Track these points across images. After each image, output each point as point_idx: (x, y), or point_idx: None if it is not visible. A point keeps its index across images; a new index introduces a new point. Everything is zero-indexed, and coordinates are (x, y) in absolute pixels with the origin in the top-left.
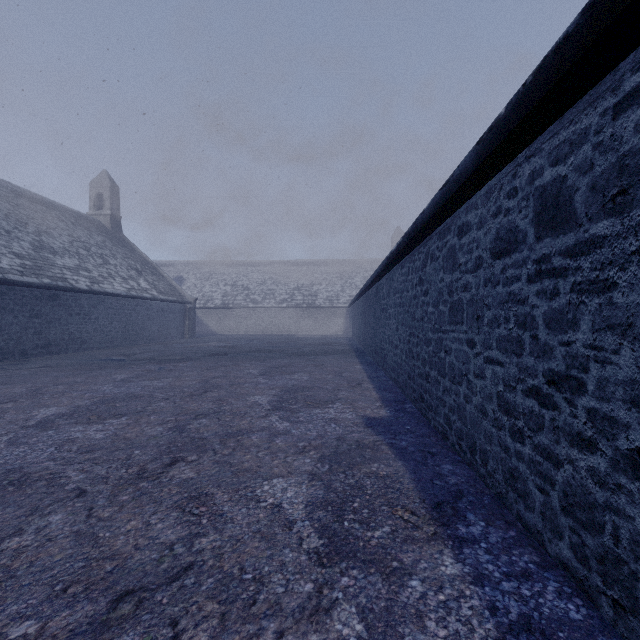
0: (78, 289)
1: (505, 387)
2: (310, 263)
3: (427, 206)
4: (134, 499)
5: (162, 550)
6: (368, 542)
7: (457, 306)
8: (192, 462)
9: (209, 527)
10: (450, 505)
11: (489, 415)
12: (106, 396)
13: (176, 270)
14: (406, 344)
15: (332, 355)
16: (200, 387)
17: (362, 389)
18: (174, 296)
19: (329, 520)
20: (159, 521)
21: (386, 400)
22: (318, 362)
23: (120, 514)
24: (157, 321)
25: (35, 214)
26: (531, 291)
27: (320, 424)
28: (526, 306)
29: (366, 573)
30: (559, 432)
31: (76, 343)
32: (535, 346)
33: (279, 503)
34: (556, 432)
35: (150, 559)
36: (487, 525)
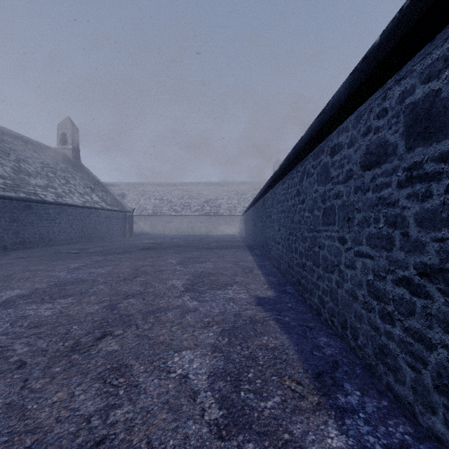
0: (46, 201)
1: (375, 276)
2: (215, 184)
3: (305, 133)
4: (65, 371)
5: (80, 423)
6: (262, 413)
7: (330, 211)
8: (118, 336)
9: (124, 398)
10: (329, 375)
11: (359, 299)
12: (60, 280)
13: (120, 189)
14: (286, 241)
15: (231, 249)
16: (132, 273)
17: (253, 275)
18: (118, 207)
19: (228, 390)
20: (82, 392)
21: (271, 283)
22: (221, 254)
23: (50, 385)
24: (105, 225)
25: (16, 147)
26: (401, 195)
27: (221, 303)
28: (396, 208)
29: (261, 447)
30: (432, 318)
31: (45, 240)
32: (406, 242)
33: (186, 374)
34: (429, 318)
35: (68, 432)
36: (362, 395)
